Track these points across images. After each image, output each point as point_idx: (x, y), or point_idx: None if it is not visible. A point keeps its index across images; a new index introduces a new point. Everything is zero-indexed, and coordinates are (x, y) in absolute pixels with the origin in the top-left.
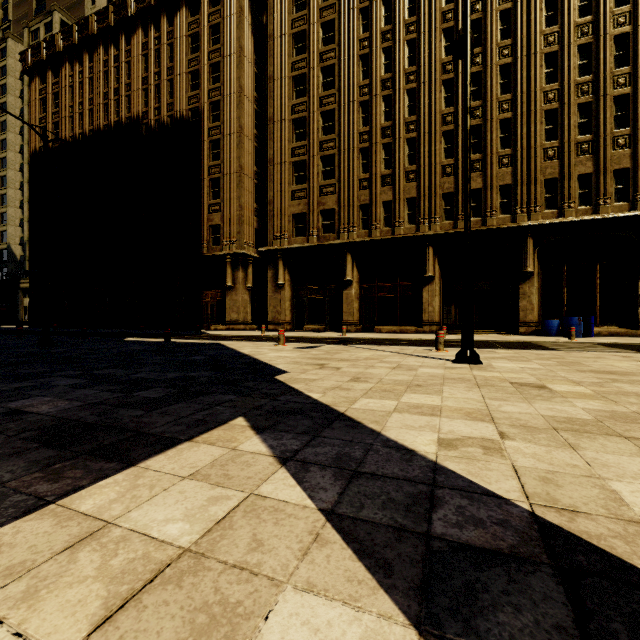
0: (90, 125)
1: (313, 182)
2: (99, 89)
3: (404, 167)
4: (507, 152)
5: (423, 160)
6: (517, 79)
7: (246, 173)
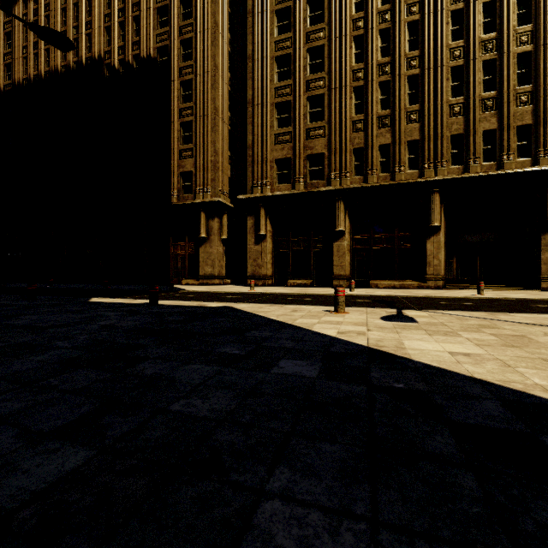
0: (46, 66)
1: (299, 124)
2: (56, 27)
3: (405, 107)
4: (526, 89)
5: (427, 99)
6: (540, 7)
7: (221, 116)
